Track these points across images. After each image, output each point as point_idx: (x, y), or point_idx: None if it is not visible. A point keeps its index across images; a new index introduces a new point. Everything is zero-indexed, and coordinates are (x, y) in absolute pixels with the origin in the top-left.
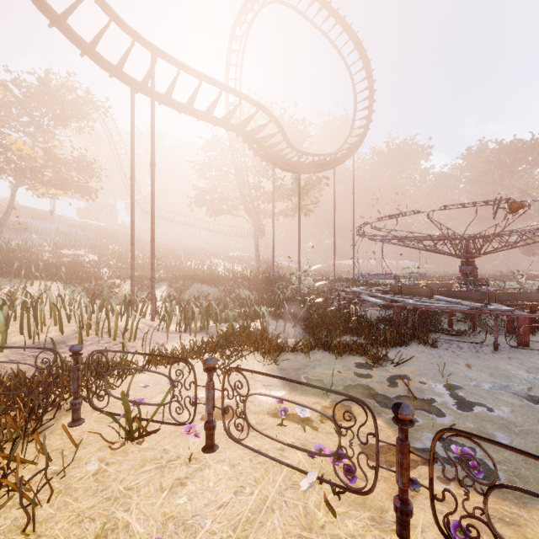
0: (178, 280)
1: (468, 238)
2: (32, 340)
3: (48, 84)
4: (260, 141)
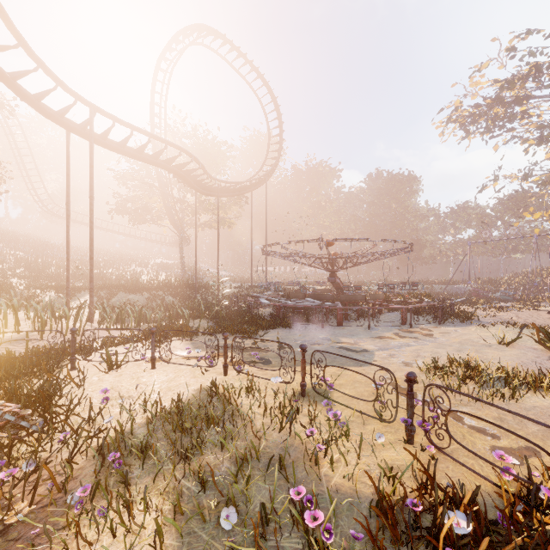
0: (103, 289)
1: (333, 258)
2: None
3: None
4: (183, 174)
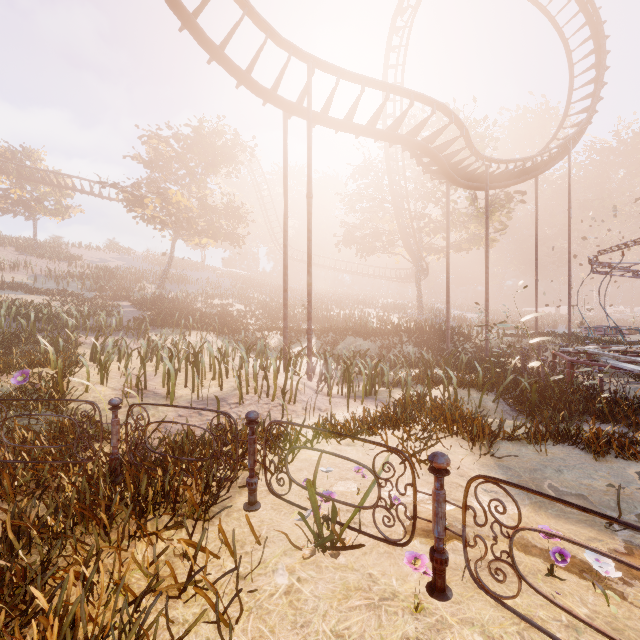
0: (328, 333)
1: None
2: (196, 395)
3: (201, 133)
4: (435, 151)
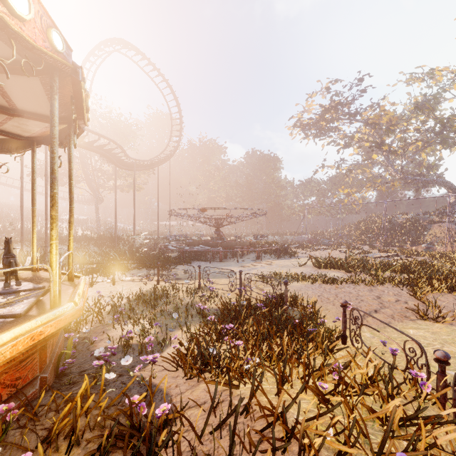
0: None
1: (218, 219)
2: None
3: None
4: (110, 156)
